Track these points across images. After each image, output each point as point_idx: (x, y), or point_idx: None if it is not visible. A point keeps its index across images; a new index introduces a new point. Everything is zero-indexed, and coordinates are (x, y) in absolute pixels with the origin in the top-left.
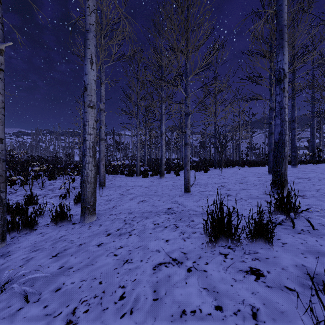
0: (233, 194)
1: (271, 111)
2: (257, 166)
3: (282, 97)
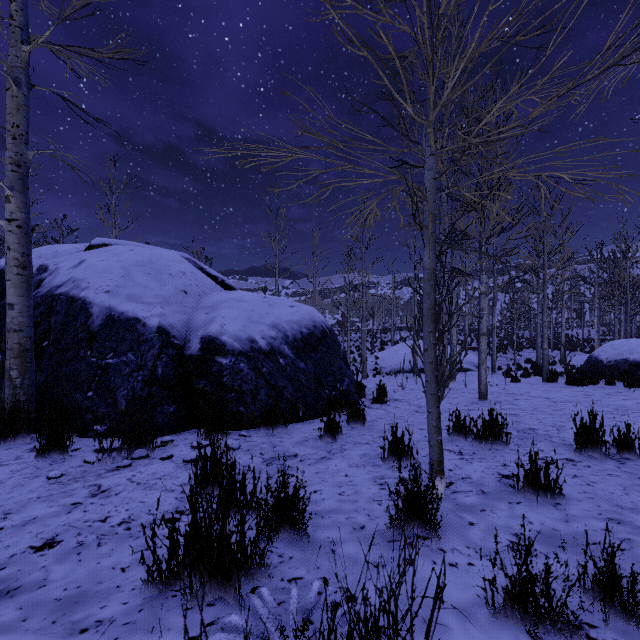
0: None
1: None
2: None
3: None
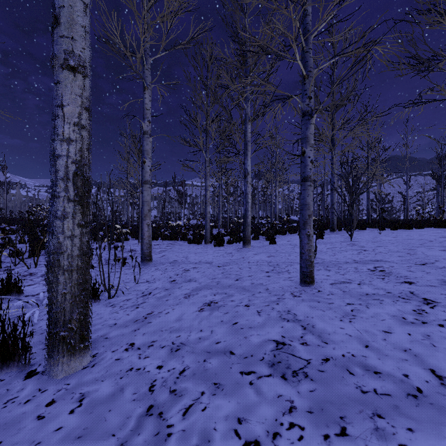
0: (439, 299)
1: None
2: (408, 229)
3: None
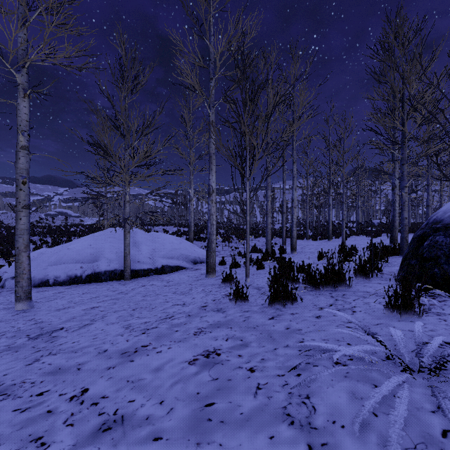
0: None
1: (427, 187)
2: None
3: (393, 197)
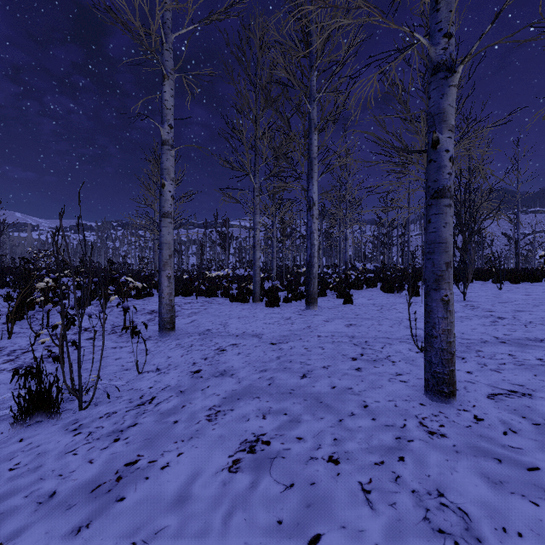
0: None
1: None
2: (534, 282)
3: None
